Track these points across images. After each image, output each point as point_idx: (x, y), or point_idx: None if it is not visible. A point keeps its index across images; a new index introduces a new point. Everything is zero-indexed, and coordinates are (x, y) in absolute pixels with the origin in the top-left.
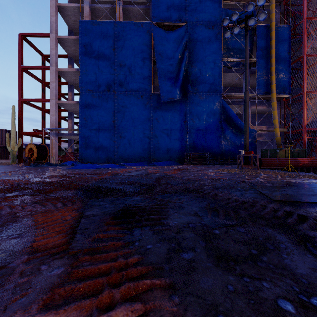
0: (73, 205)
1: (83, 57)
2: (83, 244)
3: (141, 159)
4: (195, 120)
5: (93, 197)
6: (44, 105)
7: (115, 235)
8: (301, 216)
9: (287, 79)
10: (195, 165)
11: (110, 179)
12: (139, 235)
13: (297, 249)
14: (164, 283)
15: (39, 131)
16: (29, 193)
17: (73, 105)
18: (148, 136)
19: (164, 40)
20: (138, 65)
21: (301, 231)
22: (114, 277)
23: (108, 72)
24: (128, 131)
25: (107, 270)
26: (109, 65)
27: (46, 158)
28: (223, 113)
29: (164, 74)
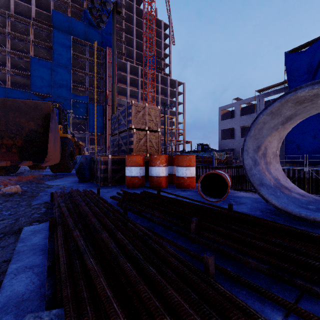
0: None
1: None
2: None
3: None
4: None
5: None
6: None
7: None
8: None
9: (102, 127)
10: None
11: None
12: None
13: None
14: None
15: None
16: None
17: None
18: None
19: None
20: None
21: None
22: None
23: None
24: None
25: None
26: None
27: None
28: None
29: None
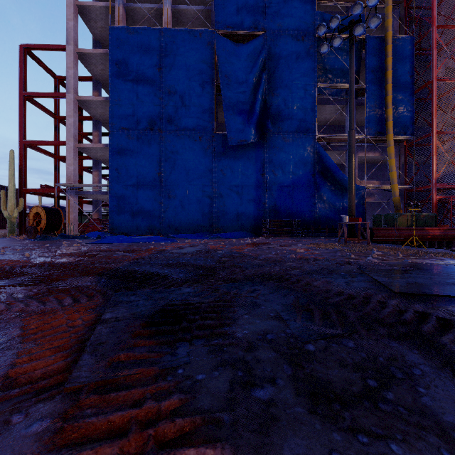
0: (88, 302)
1: (115, 80)
2: (92, 374)
3: (200, 229)
4: (277, 172)
5: (122, 289)
6: (58, 150)
7: (146, 355)
8: (443, 320)
9: (408, 114)
10: (278, 238)
11: (150, 259)
12: (186, 354)
13: (440, 377)
14: (220, 453)
15: (50, 188)
16: (24, 282)
17: (99, 150)
18: (209, 196)
19: (233, 56)
20: (195, 92)
21: (447, 346)
22: (133, 441)
23: (151, 101)
24: (180, 188)
25: (123, 424)
26: (152, 91)
27: (59, 227)
28: (318, 163)
29: (233, 105)
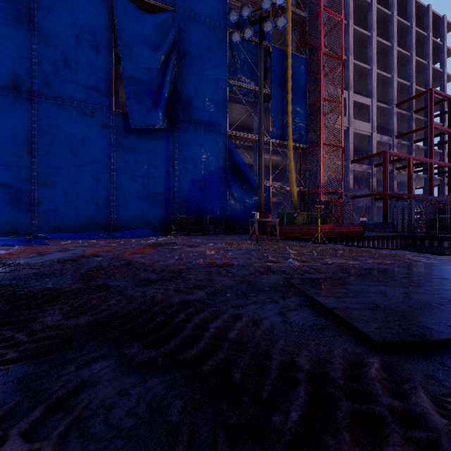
0: None
1: None
2: None
3: (92, 227)
4: (188, 165)
5: None
6: None
7: None
8: None
9: (303, 125)
10: (188, 236)
11: None
12: None
13: None
14: None
15: None
16: None
17: None
18: (105, 186)
19: (137, 23)
20: (85, 54)
21: None
22: None
23: (14, 50)
24: (62, 173)
25: None
26: (17, 37)
27: None
28: (229, 159)
29: (136, 81)
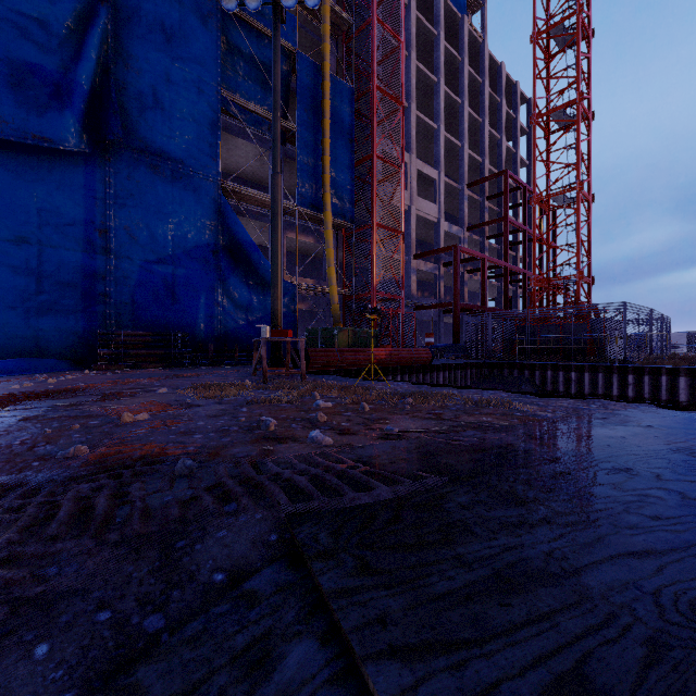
0: None
1: None
2: None
3: None
4: (139, 234)
5: None
6: None
7: None
8: None
9: (348, 192)
10: (133, 371)
11: None
12: None
13: None
14: None
15: None
16: None
17: None
18: None
19: None
20: None
21: None
22: None
23: None
24: None
25: None
26: None
27: None
28: (223, 231)
29: (8, 38)
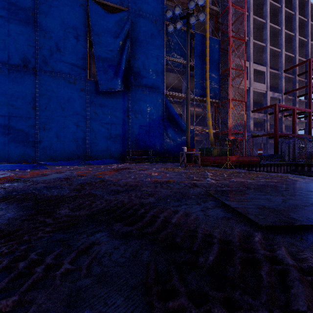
0: None
1: None
2: None
3: (74, 157)
4: (138, 115)
5: None
6: None
7: None
8: None
9: (217, 87)
10: (138, 163)
11: None
12: None
13: None
14: None
15: None
16: None
17: None
18: (83, 130)
19: (103, 20)
20: (69, 42)
21: None
22: None
23: (24, 41)
24: (55, 122)
25: None
26: (26, 32)
27: None
28: (166, 111)
29: (103, 59)
